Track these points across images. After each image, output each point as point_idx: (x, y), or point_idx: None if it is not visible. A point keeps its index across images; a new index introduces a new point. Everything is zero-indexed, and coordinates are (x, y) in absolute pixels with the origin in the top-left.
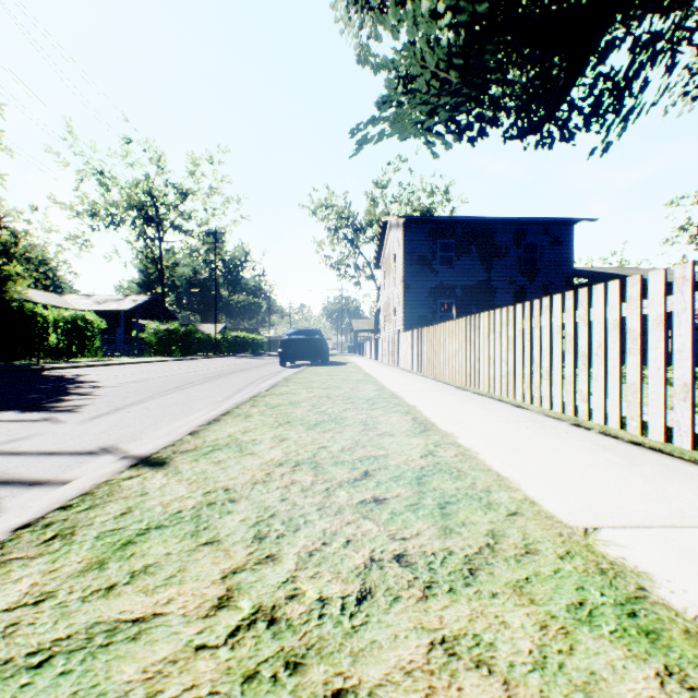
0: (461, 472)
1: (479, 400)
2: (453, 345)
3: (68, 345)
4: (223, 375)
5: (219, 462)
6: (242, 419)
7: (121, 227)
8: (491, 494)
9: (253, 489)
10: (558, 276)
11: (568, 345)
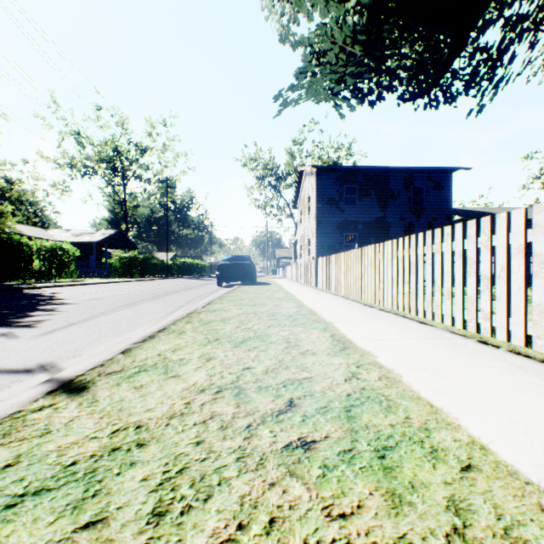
0: (391, 401)
1: (386, 317)
2: (359, 268)
3: (48, 268)
4: (169, 293)
5: (140, 388)
6: (175, 336)
7: (94, 176)
8: (431, 434)
9: (167, 425)
10: (440, 214)
11: (470, 268)
